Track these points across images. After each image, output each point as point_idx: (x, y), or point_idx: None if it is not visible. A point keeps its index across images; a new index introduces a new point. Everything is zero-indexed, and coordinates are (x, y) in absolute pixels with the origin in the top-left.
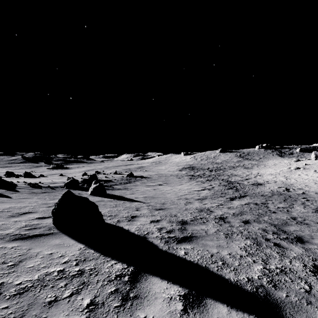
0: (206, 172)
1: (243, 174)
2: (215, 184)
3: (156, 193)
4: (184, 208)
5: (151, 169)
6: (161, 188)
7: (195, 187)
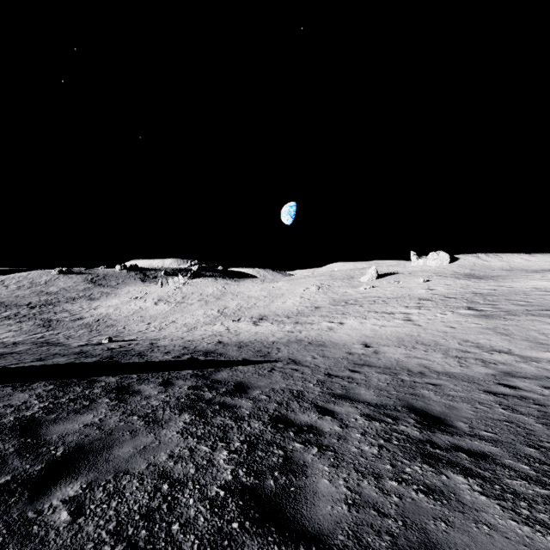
0: (24, 311)
1: (78, 309)
2: (27, 325)
3: None
4: None
5: None
6: None
7: None
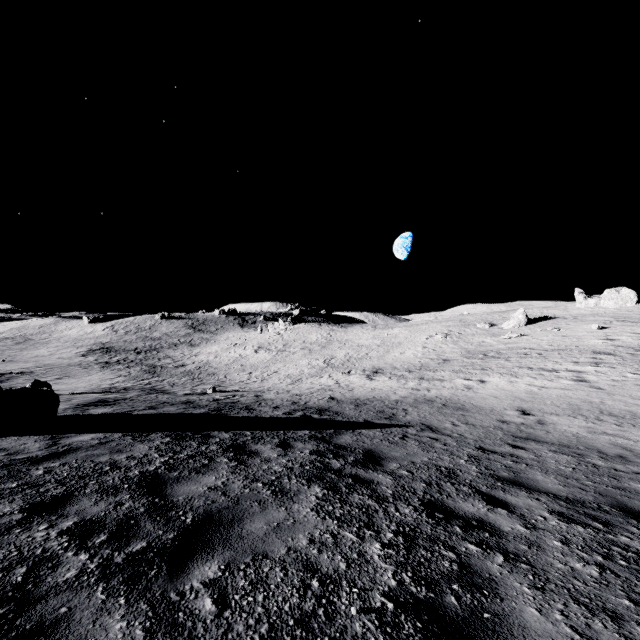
0: (131, 356)
1: (180, 355)
2: (135, 370)
3: (62, 385)
4: (97, 388)
5: (16, 356)
6: (65, 381)
7: (109, 375)
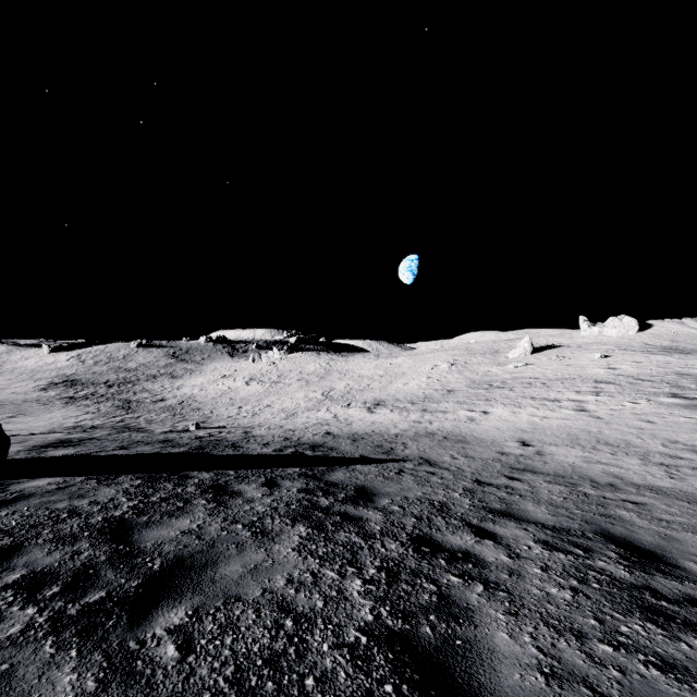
0: (101, 390)
1: (160, 388)
2: (105, 406)
3: (15, 425)
4: (59, 427)
5: None
6: (19, 420)
7: (74, 412)
